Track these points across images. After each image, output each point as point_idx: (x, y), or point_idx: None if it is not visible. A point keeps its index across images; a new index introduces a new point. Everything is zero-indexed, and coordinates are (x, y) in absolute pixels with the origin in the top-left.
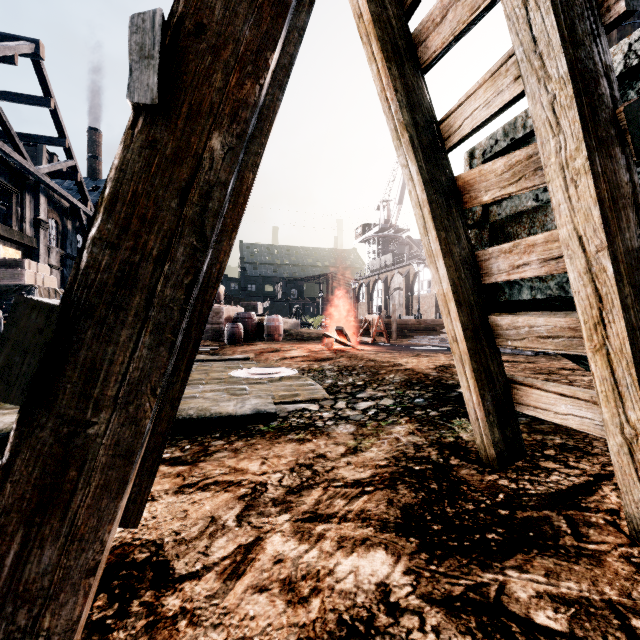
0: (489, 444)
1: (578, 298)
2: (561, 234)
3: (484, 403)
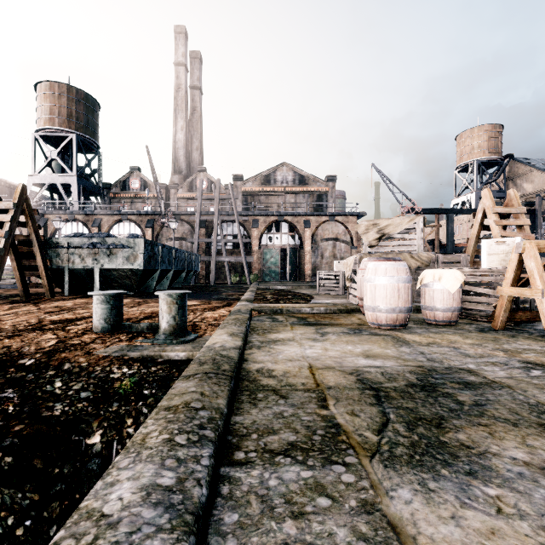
0: (24, 295)
1: (40, 269)
2: (38, 262)
3: (23, 287)
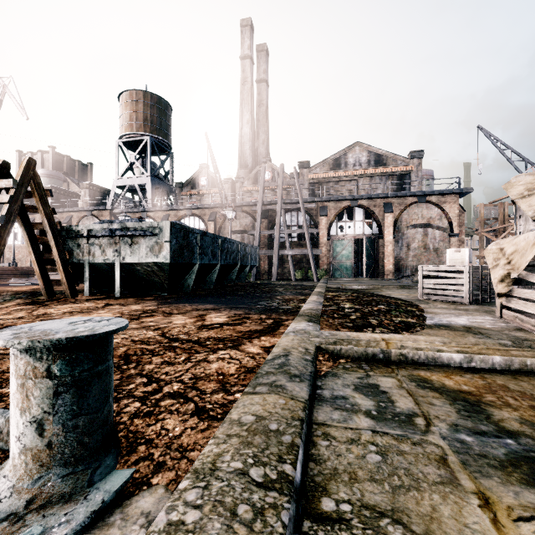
0: (46, 294)
1: (57, 264)
2: (54, 254)
3: (45, 285)
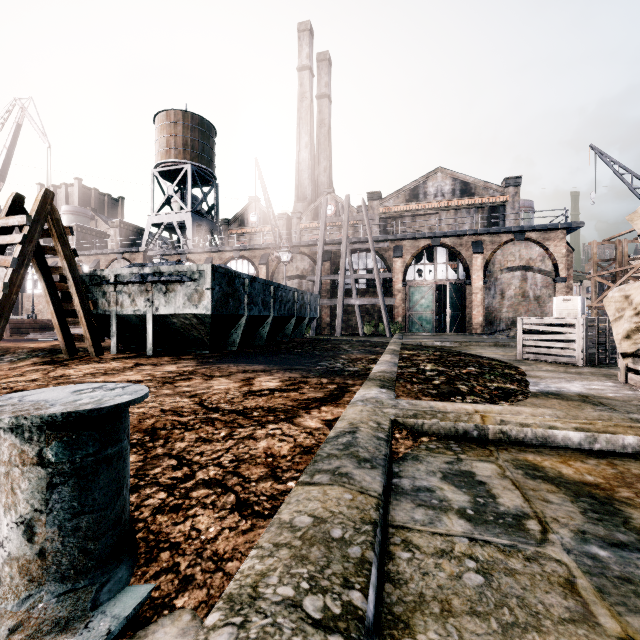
0: (67, 351)
1: (79, 315)
2: (75, 305)
3: (65, 340)
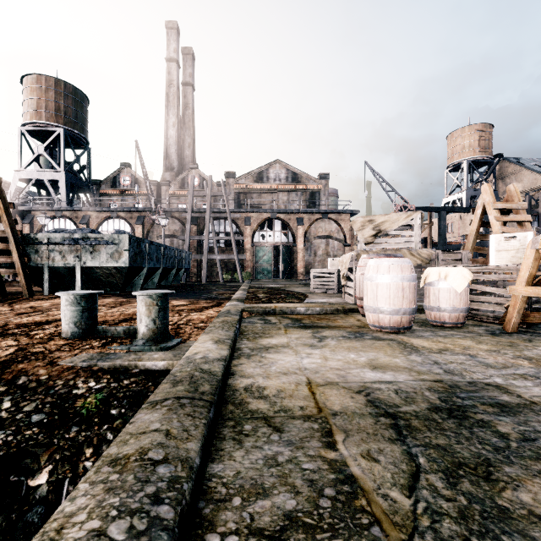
0: None
1: (17, 267)
2: (14, 259)
3: None
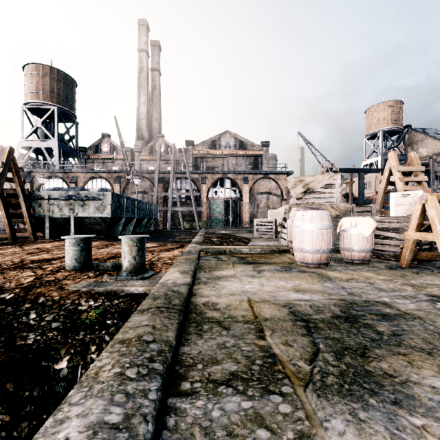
0: (12, 238)
1: (25, 217)
2: (23, 211)
3: (11, 232)
